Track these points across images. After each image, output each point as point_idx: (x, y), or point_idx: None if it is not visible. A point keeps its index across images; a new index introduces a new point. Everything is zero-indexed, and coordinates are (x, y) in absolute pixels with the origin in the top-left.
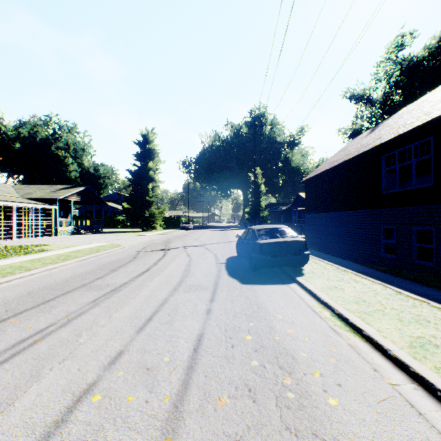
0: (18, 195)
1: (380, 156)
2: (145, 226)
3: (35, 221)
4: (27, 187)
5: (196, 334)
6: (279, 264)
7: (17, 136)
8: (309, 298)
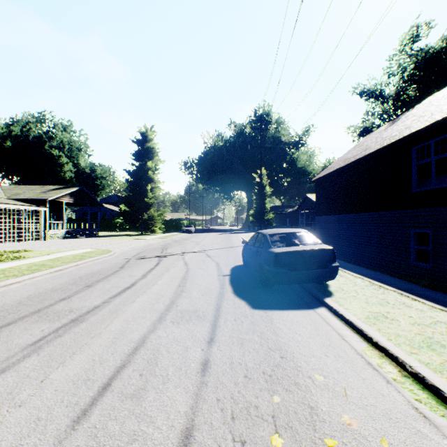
0: (5, 196)
1: (410, 147)
2: (143, 229)
3: (21, 224)
4: (16, 187)
5: (178, 431)
6: (300, 279)
7: (9, 134)
8: (352, 335)
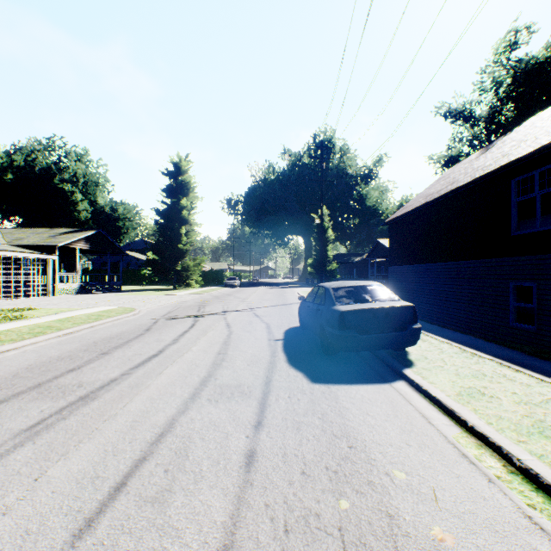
0: (5, 241)
1: (509, 180)
2: (176, 282)
3: (25, 276)
4: (18, 230)
5: (213, 549)
6: (372, 345)
7: (10, 164)
8: (441, 417)
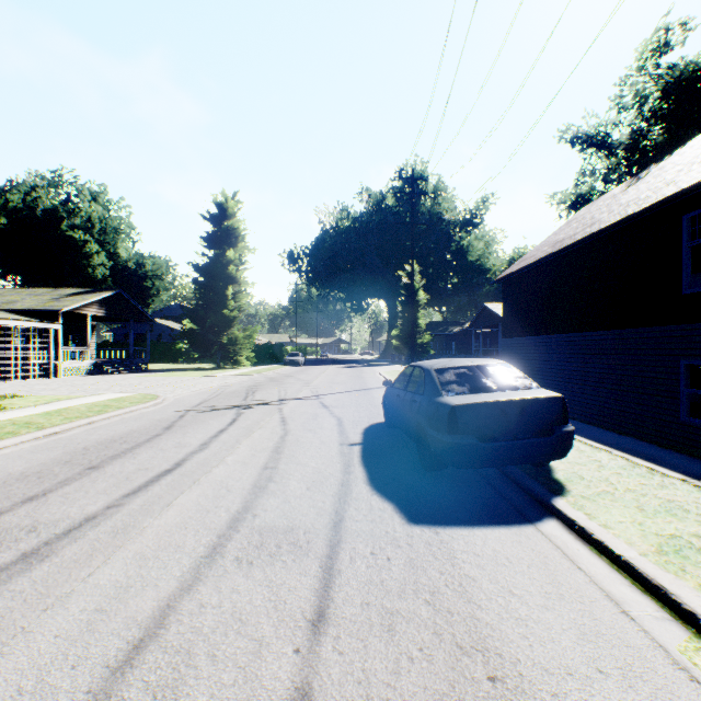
0: None
1: (679, 216)
2: (221, 360)
3: (16, 351)
4: (11, 291)
5: None
6: (500, 459)
7: (3, 205)
8: (641, 599)
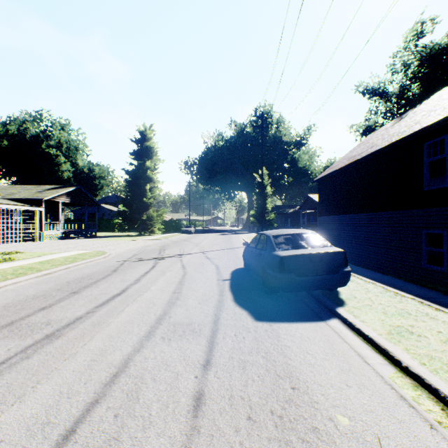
0: None
1: (421, 143)
2: (142, 230)
3: (16, 224)
4: (11, 187)
5: None
6: (308, 286)
7: (5, 133)
8: (375, 355)
